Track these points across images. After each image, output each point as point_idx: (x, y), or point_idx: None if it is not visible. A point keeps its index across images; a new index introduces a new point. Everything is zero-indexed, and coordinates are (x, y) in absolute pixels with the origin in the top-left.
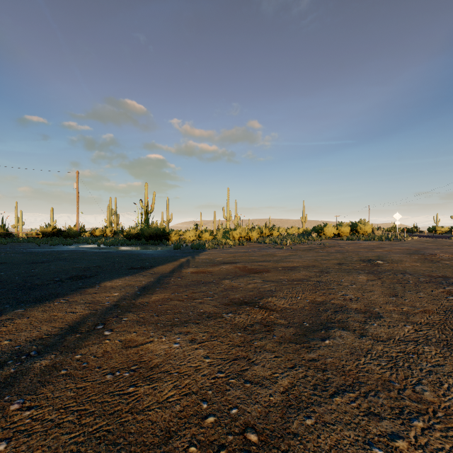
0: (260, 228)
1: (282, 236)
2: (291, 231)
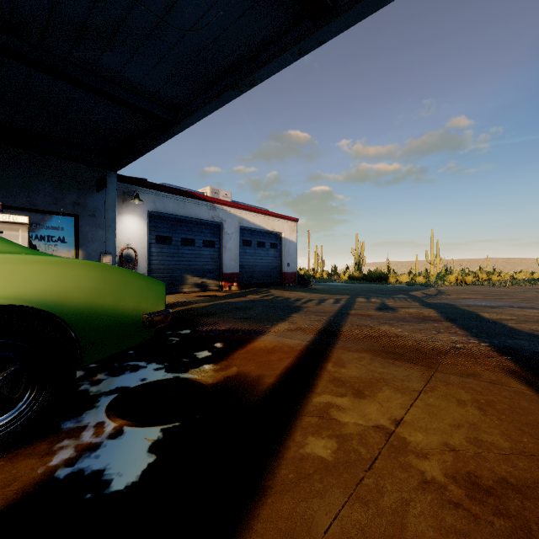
0: (475, 273)
1: (504, 280)
2: (519, 275)
